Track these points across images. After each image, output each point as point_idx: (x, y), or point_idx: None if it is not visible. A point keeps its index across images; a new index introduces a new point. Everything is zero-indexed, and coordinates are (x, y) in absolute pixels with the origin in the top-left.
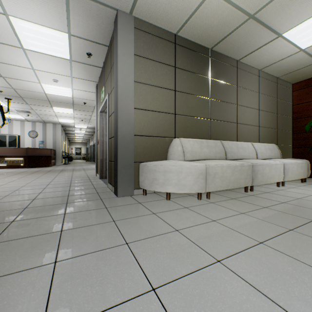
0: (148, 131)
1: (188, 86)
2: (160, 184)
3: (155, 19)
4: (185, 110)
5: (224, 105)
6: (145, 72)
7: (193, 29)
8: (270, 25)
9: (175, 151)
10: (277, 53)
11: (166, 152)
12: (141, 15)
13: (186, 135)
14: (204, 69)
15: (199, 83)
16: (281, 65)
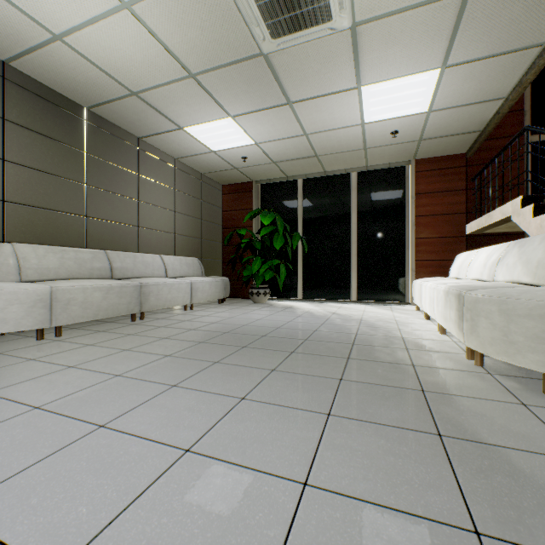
0: None
1: (37, 157)
2: None
3: None
4: (30, 196)
5: (116, 198)
6: None
7: (42, 70)
8: (164, 112)
9: (0, 265)
10: (188, 146)
11: None
12: None
13: (33, 238)
14: (73, 136)
15: (62, 156)
16: (199, 160)
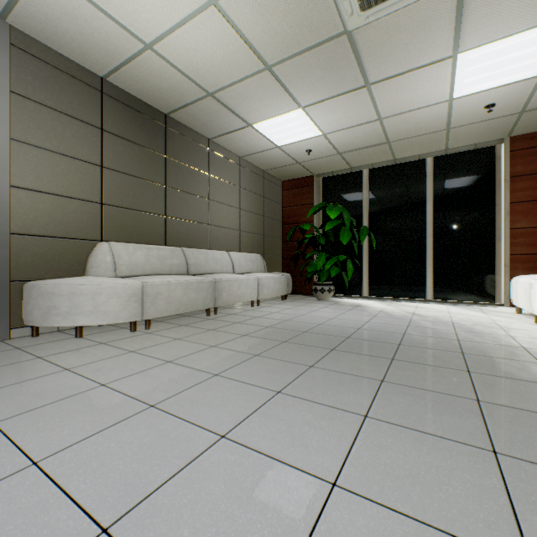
0: (45, 229)
1: (127, 162)
2: (62, 315)
3: (59, 45)
4: (122, 199)
5: (190, 197)
6: (38, 127)
7: (132, 82)
8: (235, 110)
9: (100, 262)
10: (254, 143)
11: (85, 264)
12: (26, 28)
13: (124, 237)
14: (155, 142)
15: (147, 160)
16: (263, 157)
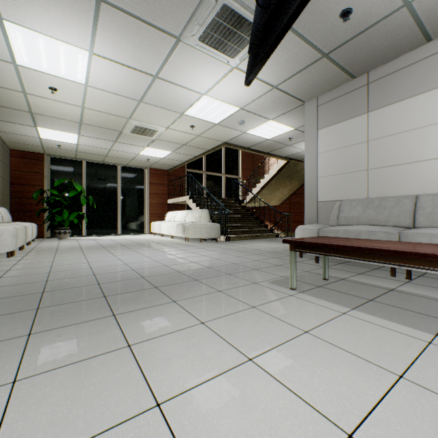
0: None
1: None
2: None
3: None
4: None
5: None
6: None
7: None
8: (37, 121)
9: None
10: (24, 131)
11: None
12: None
13: None
14: None
15: None
16: (18, 137)
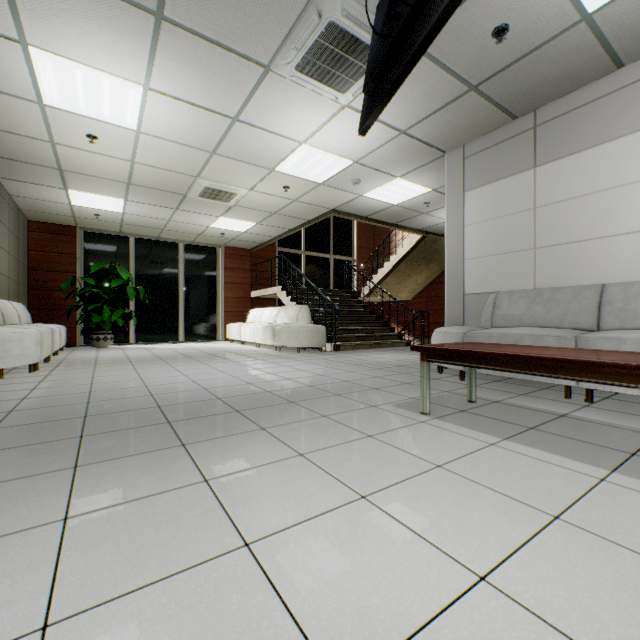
0: None
1: None
2: None
3: None
4: None
5: None
6: None
7: None
8: (68, 181)
9: None
10: (49, 195)
11: None
12: None
13: None
14: None
15: None
16: (41, 203)
